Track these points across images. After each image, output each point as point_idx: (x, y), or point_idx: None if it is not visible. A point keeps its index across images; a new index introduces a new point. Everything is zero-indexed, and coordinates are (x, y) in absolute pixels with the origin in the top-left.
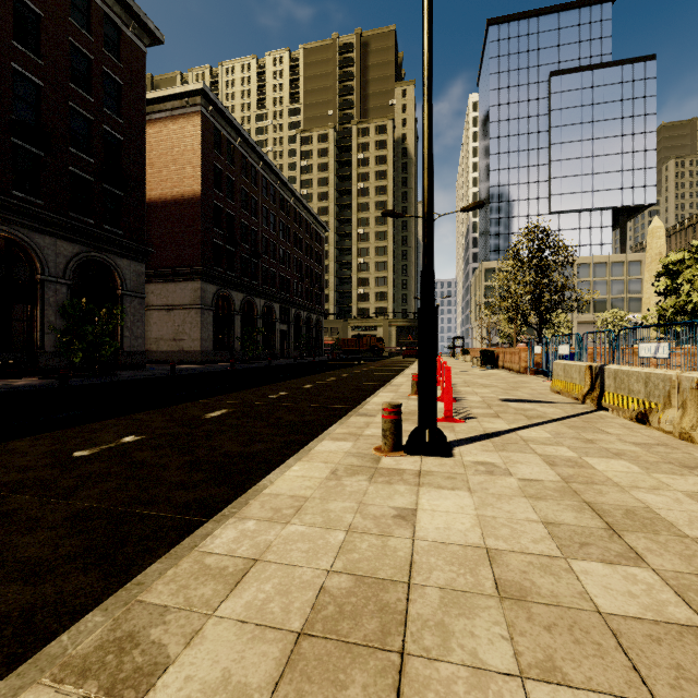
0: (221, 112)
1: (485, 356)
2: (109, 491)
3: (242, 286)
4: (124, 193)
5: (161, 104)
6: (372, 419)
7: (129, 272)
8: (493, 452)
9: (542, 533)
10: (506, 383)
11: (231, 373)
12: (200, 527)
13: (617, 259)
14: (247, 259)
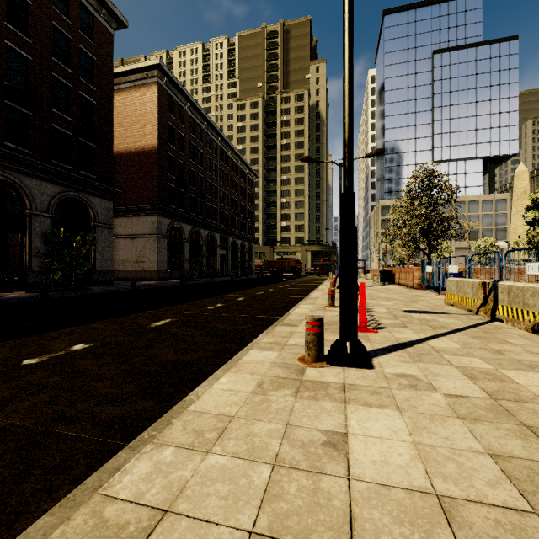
0: (174, 83)
1: (384, 274)
2: (38, 404)
3: (190, 219)
4: (96, 145)
5: (127, 76)
6: (295, 328)
7: (100, 208)
8: (410, 363)
9: (495, 472)
10: (404, 296)
11: (180, 288)
12: (115, 454)
13: (487, 197)
14: (194, 198)
